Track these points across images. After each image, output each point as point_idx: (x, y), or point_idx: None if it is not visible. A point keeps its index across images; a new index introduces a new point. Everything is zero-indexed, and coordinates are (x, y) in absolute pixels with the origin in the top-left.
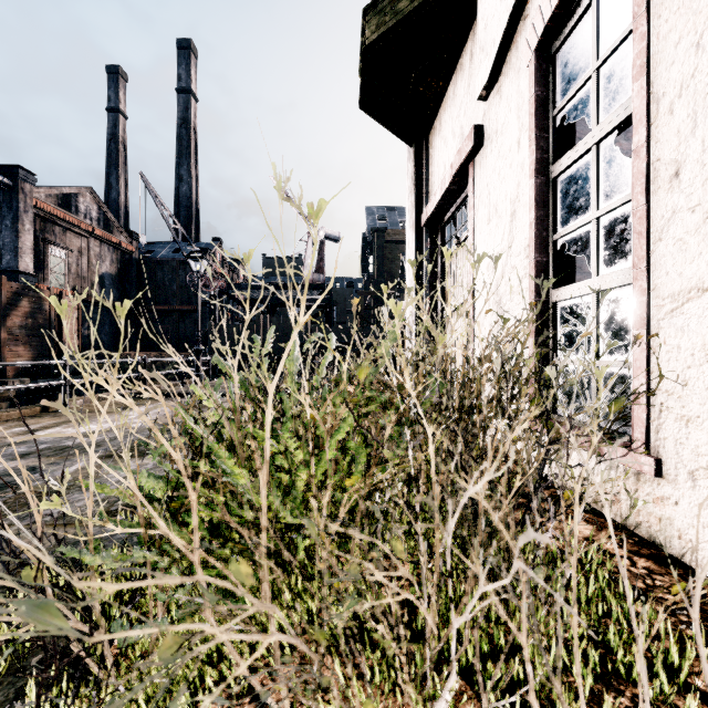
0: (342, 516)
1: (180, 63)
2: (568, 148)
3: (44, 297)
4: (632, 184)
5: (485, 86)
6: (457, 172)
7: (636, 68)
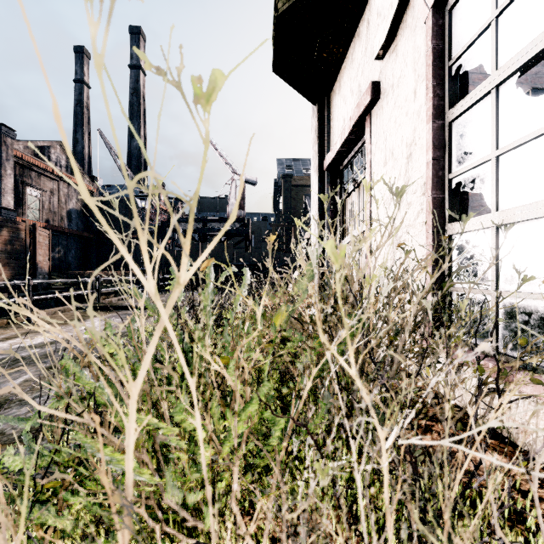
0: (254, 525)
1: (132, 45)
2: (461, 96)
3: (21, 227)
4: None
5: (382, 46)
6: (356, 123)
7: None
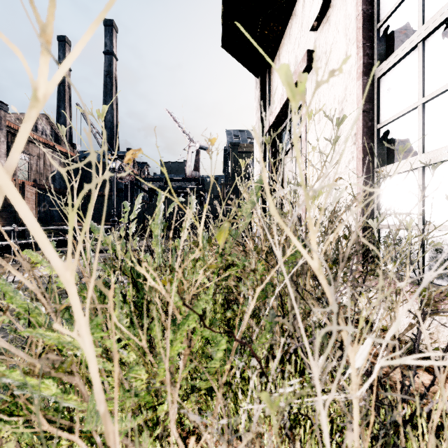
0: None
1: (106, 35)
2: (388, 55)
3: None
4: None
5: (316, 18)
6: None
7: None
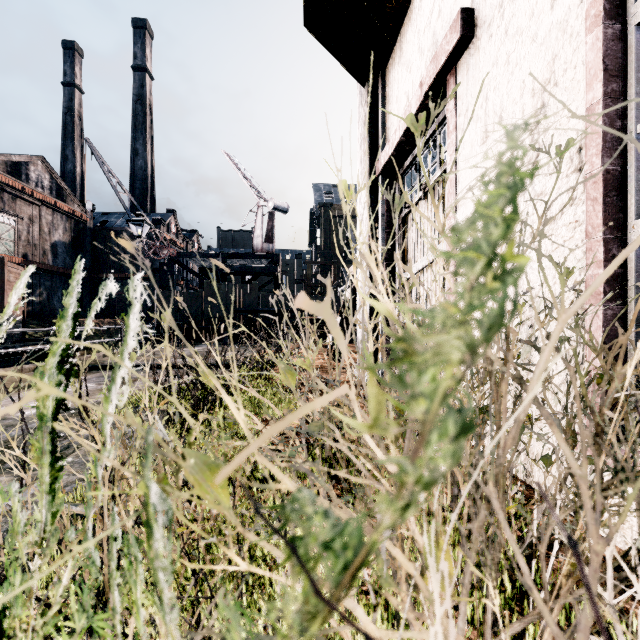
0: None
1: (136, 42)
2: None
3: None
4: None
5: None
6: (430, 88)
7: None
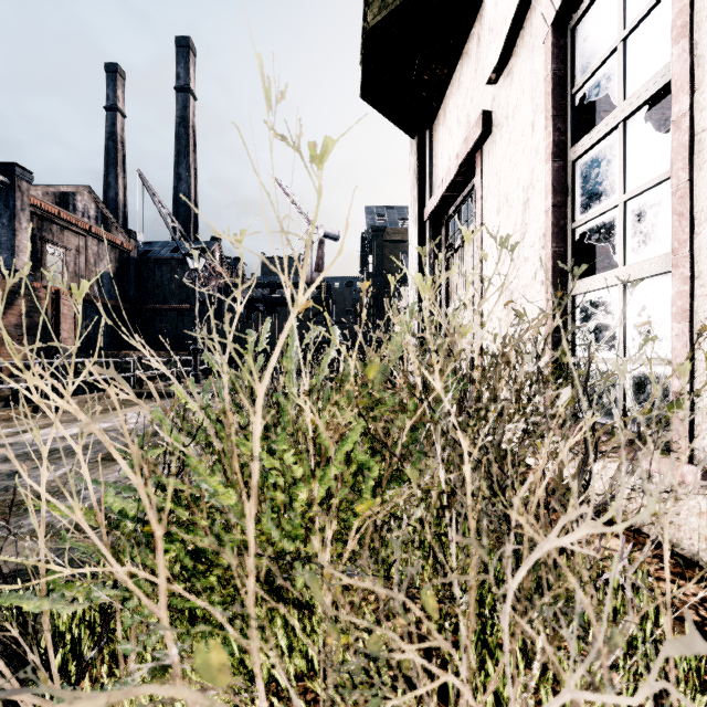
0: (351, 547)
1: (179, 62)
2: (587, 130)
3: (41, 295)
4: (671, 159)
5: (494, 69)
6: (463, 161)
7: (676, 29)
